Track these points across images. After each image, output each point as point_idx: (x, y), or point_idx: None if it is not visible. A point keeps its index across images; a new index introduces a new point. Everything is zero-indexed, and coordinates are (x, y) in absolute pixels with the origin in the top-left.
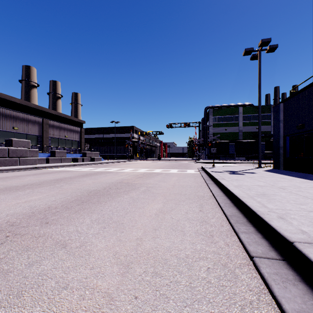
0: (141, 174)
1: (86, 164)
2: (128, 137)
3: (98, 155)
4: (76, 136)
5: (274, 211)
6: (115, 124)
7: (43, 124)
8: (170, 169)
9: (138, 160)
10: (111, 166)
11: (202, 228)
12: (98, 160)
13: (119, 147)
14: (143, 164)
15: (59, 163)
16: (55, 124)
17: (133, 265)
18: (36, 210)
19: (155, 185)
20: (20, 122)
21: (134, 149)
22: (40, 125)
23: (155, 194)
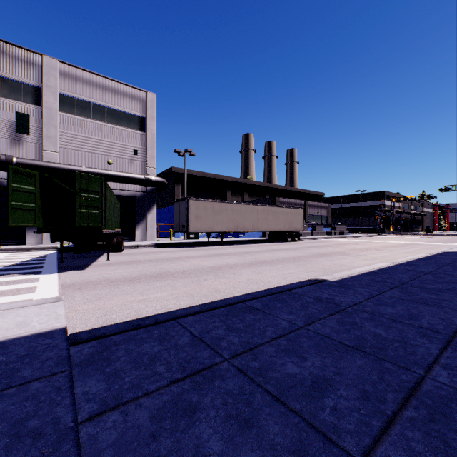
0: (404, 244)
1: (342, 237)
2: (375, 206)
3: (345, 229)
4: (324, 212)
5: (456, 248)
6: (360, 194)
7: (305, 205)
8: (434, 243)
9: (392, 234)
10: (368, 239)
11: (429, 251)
12: (346, 234)
13: (363, 219)
14: (402, 238)
15: (318, 235)
16: (311, 203)
17: (410, 251)
18: (373, 247)
19: (416, 247)
20: (294, 206)
21: (384, 221)
22: (303, 206)
23: (415, 248)
